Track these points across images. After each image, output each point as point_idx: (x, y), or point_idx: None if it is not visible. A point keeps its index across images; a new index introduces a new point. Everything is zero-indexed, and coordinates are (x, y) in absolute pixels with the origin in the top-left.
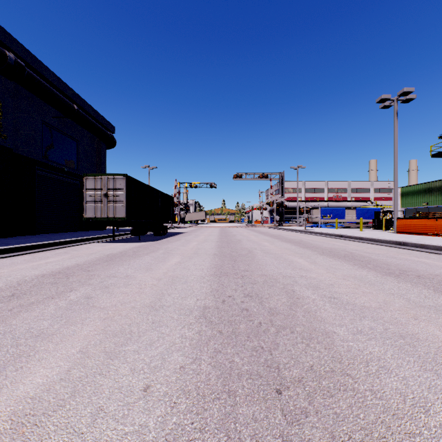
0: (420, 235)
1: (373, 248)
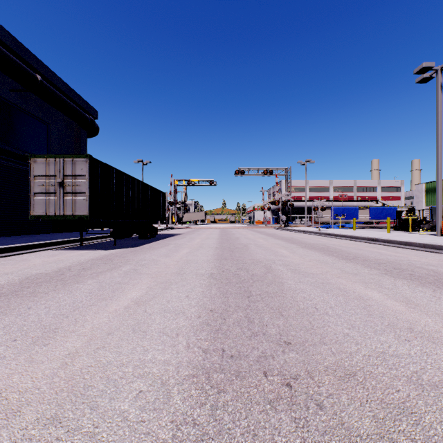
0: None
1: None
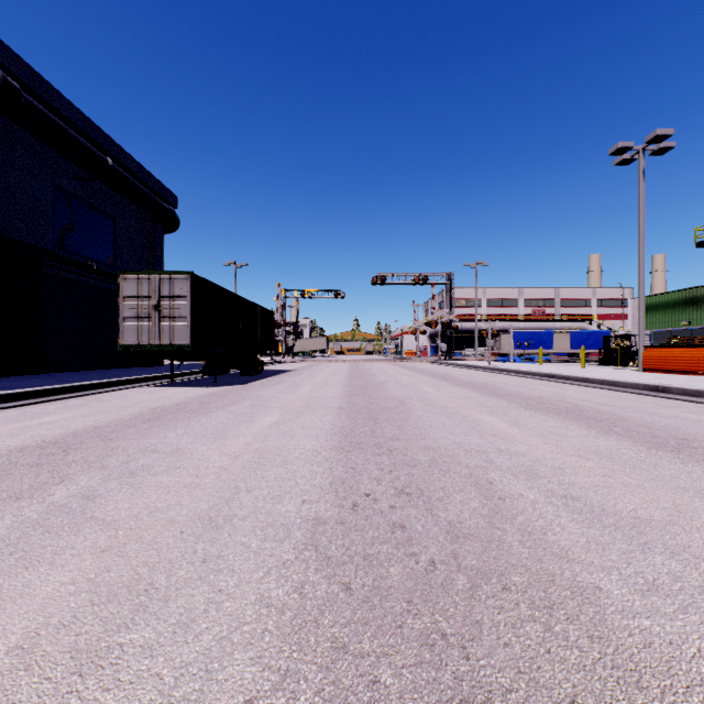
0: (685, 375)
1: (611, 398)
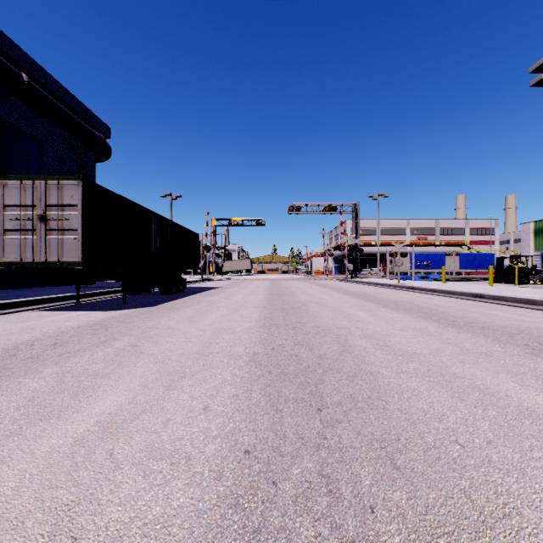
0: None
1: None
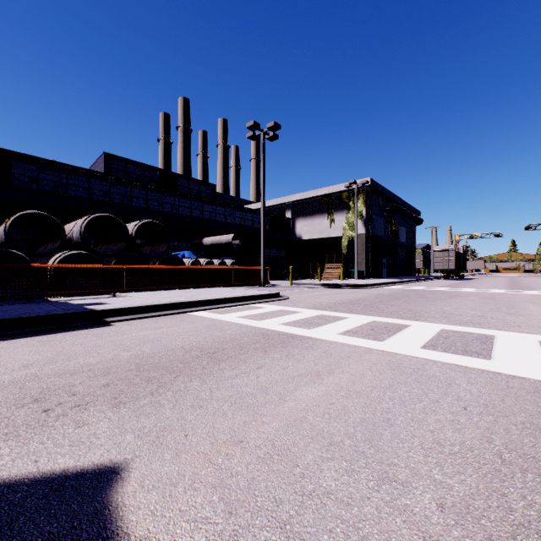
0: None
1: None
